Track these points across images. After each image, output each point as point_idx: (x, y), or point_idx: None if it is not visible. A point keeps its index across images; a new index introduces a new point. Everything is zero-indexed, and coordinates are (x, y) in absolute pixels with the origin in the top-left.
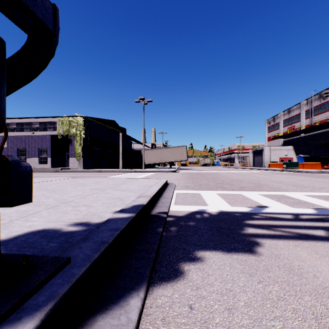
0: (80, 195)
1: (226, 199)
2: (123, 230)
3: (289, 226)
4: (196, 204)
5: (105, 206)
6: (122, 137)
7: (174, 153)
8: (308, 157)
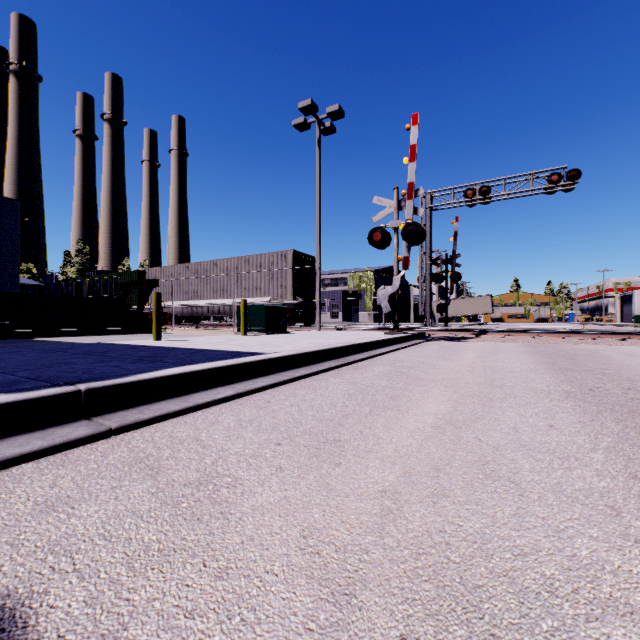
0: None
1: None
2: None
3: None
4: None
5: None
6: None
7: (474, 304)
8: None
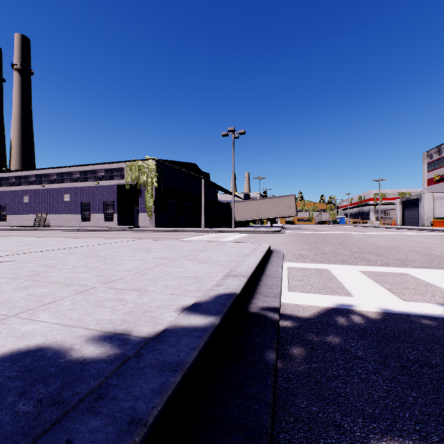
0: (136, 268)
1: (383, 283)
2: (191, 366)
3: None
4: (329, 292)
5: (168, 294)
6: (205, 185)
7: (277, 206)
8: None
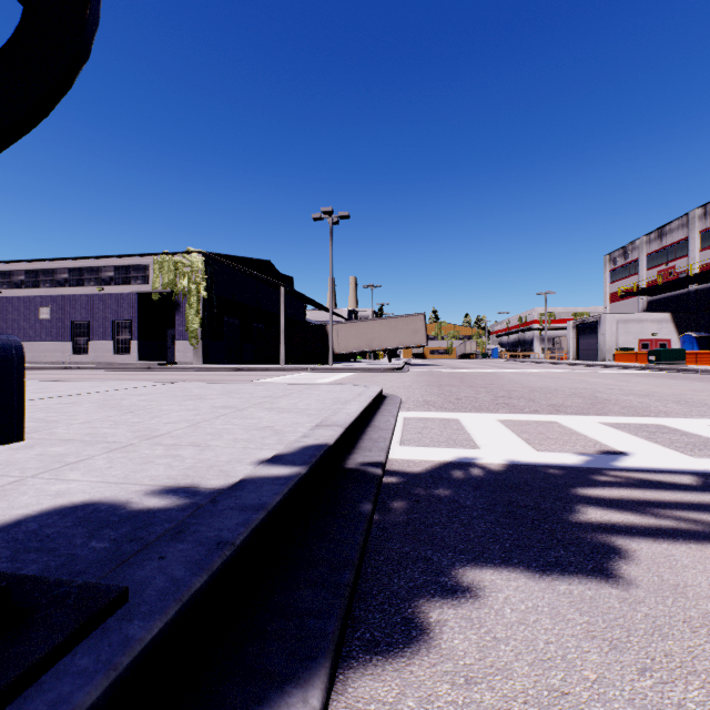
0: (187, 421)
1: (522, 433)
2: (275, 508)
3: (692, 506)
4: (451, 445)
5: (239, 448)
6: (286, 296)
7: (398, 330)
8: (708, 338)
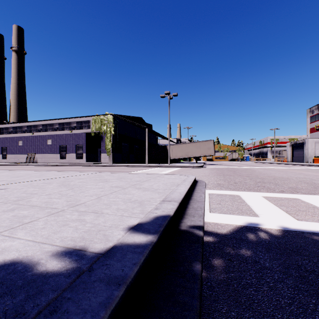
0: (96, 195)
1: (281, 206)
2: (133, 280)
3: None
4: (240, 213)
5: (118, 216)
6: (148, 133)
7: (200, 148)
8: None
